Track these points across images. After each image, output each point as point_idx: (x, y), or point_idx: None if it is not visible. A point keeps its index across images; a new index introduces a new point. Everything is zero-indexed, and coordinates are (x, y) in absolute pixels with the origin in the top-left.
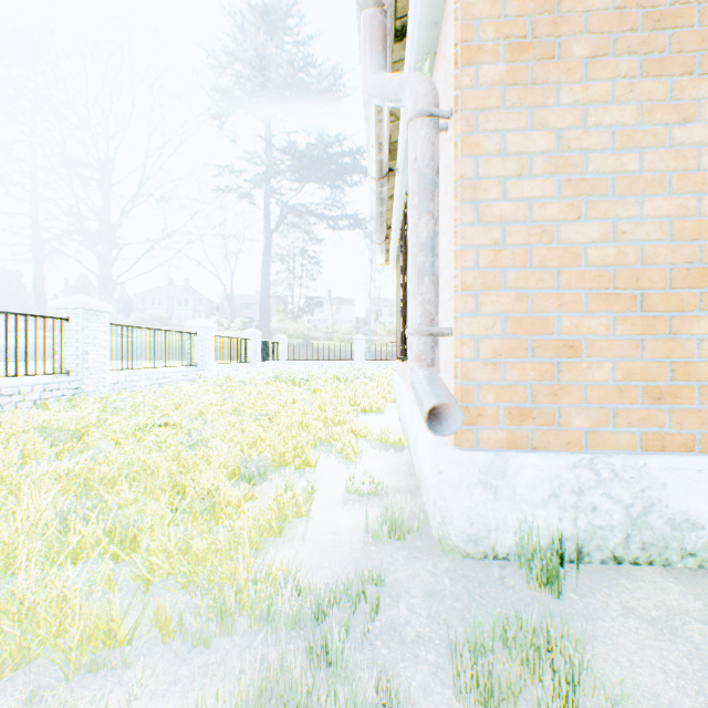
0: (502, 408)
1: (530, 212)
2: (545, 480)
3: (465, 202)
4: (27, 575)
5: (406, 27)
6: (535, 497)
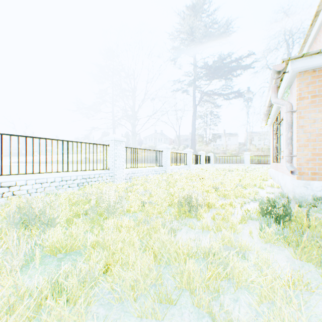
0: (309, 172)
1: (317, 130)
2: (320, 186)
3: (299, 129)
4: (218, 192)
5: (282, 79)
6: (317, 189)
